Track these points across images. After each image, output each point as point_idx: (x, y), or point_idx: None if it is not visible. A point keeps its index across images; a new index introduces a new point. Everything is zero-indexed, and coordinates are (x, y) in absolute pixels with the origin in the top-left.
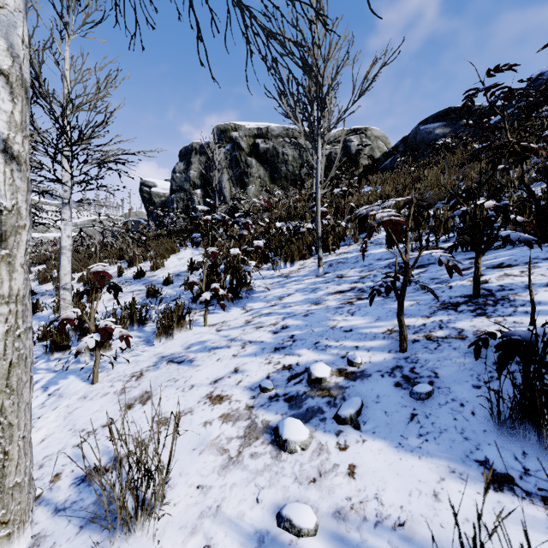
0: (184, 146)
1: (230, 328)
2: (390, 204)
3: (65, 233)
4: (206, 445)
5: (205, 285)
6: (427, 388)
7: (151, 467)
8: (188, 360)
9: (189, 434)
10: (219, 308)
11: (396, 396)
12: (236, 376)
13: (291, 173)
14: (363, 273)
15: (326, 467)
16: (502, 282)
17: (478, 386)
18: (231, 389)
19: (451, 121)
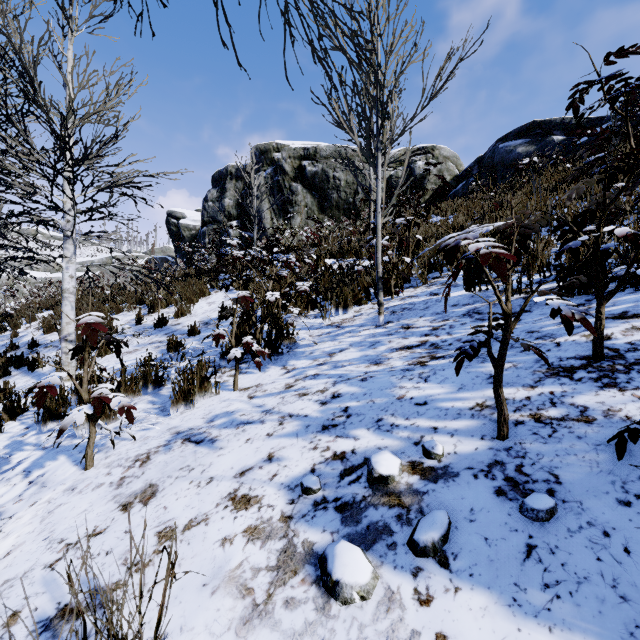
0: (218, 170)
1: (266, 394)
2: (486, 230)
3: (67, 272)
4: (222, 579)
5: (236, 337)
6: (548, 502)
7: (126, 639)
8: (209, 440)
9: (200, 558)
10: (254, 367)
11: (499, 511)
12: (270, 466)
13: (344, 201)
14: (436, 323)
15: (400, 635)
16: (631, 339)
17: (626, 502)
18: (262, 486)
19: (536, 137)
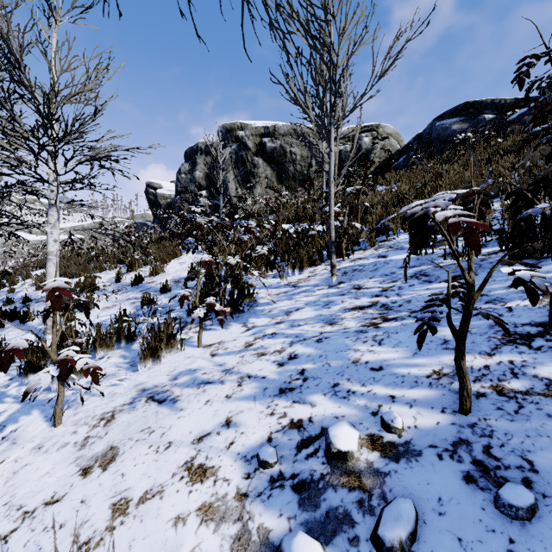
0: (189, 147)
1: (227, 352)
2: (450, 198)
3: (52, 237)
4: None
5: (202, 296)
6: (527, 498)
7: None
8: (171, 399)
9: (151, 540)
10: (217, 324)
11: (470, 503)
12: (228, 432)
13: (299, 173)
14: (385, 284)
15: None
16: None
17: None
18: (219, 455)
19: (469, 116)
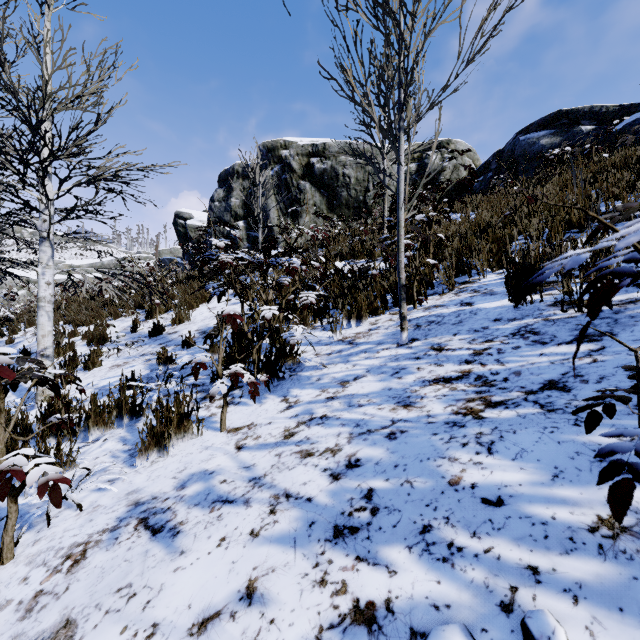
0: (224, 169)
1: (258, 445)
2: None
3: (44, 279)
4: None
5: (230, 356)
6: None
7: None
8: (170, 529)
9: None
10: (249, 395)
11: None
12: (248, 616)
13: (354, 199)
14: (477, 344)
15: None
16: None
17: None
18: None
19: (562, 127)
